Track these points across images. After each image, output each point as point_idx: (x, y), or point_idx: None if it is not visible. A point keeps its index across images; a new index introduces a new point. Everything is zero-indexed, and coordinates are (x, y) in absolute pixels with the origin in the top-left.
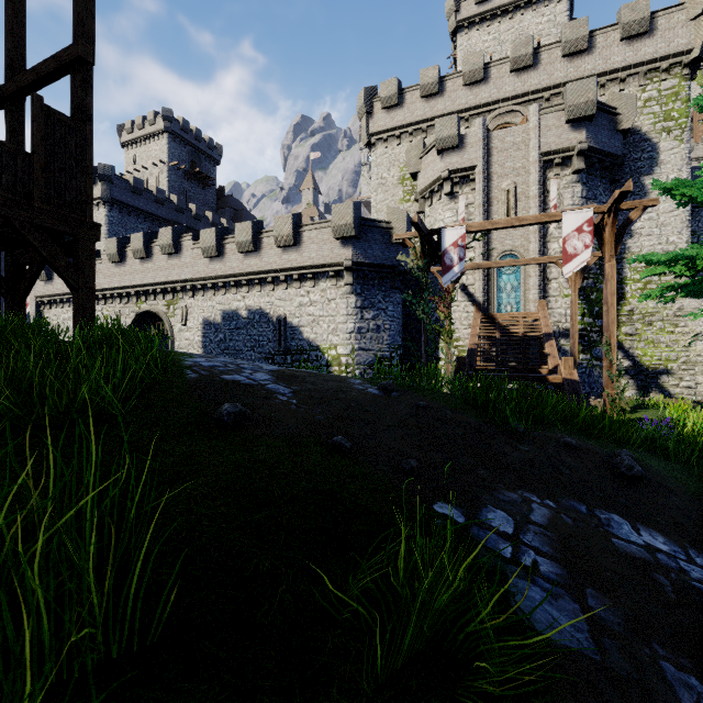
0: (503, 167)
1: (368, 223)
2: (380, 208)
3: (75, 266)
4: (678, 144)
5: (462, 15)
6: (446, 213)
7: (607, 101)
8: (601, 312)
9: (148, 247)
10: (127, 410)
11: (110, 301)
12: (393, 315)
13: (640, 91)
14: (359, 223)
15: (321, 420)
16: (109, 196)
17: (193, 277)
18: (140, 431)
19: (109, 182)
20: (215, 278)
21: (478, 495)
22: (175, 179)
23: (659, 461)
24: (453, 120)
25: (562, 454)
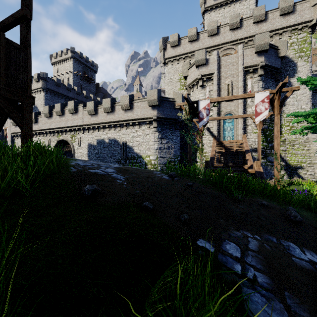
0: (226, 73)
1: (164, 99)
2: (170, 92)
3: (22, 117)
4: (306, 63)
5: (207, 5)
6: (200, 95)
7: (274, 43)
8: (271, 140)
9: (63, 110)
10: (33, 189)
11: (45, 135)
12: (176, 141)
13: (289, 39)
14: (160, 99)
15: (138, 193)
16: (45, 87)
17: (83, 124)
18: (37, 200)
19: (45, 80)
20: (94, 124)
21: (220, 234)
22: (76, 79)
23: (307, 212)
24: (203, 51)
25: (260, 209)
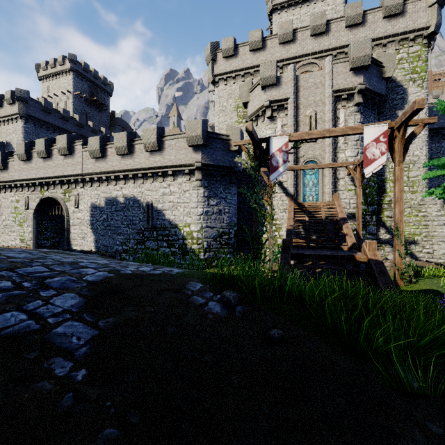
0: (307, 100)
1: (213, 135)
2: (221, 127)
3: None
4: (420, 89)
5: (276, 1)
6: (268, 131)
7: (376, 58)
8: (372, 201)
9: (49, 149)
10: None
11: (20, 189)
12: (231, 202)
13: (396, 53)
14: (206, 135)
15: None
16: (24, 112)
17: (83, 172)
18: None
19: (24, 103)
20: (100, 173)
21: None
22: (78, 104)
23: None
24: (272, 65)
25: None
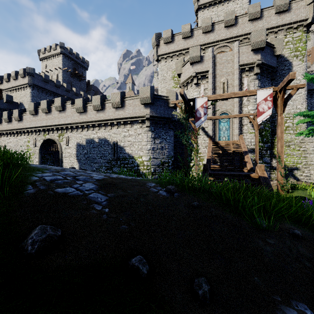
0: (221, 71)
1: (157, 97)
2: (163, 90)
3: None
4: (301, 62)
5: (201, 3)
6: (194, 93)
7: (269, 41)
8: (267, 140)
9: (49, 107)
10: None
11: (30, 134)
12: (169, 141)
13: (284, 38)
14: (153, 96)
15: (124, 230)
16: (32, 82)
17: (71, 122)
18: None
19: (32, 76)
20: (82, 123)
21: None
22: (65, 76)
23: None
24: (198, 48)
25: (297, 244)
